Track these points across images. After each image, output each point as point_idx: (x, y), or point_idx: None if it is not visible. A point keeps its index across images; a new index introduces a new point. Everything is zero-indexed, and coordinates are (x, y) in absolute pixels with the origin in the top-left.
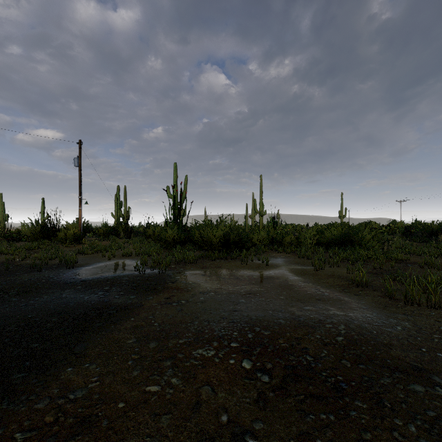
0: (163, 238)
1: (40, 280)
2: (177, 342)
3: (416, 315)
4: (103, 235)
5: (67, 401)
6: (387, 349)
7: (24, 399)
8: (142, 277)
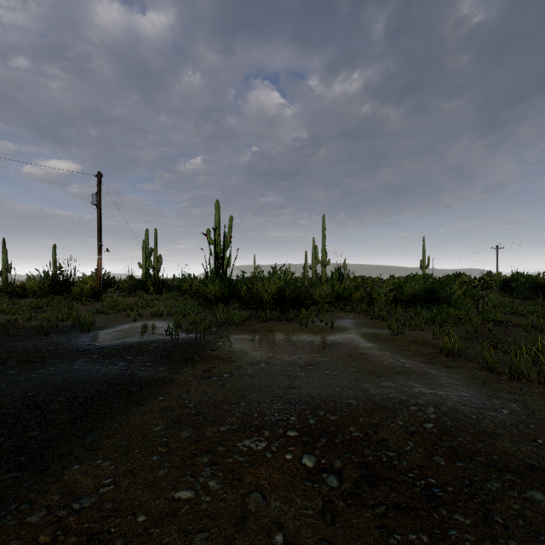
0: (202, 294)
1: (47, 346)
2: (218, 429)
3: (525, 394)
4: (128, 290)
5: (70, 512)
6: (491, 440)
7: (13, 509)
8: (175, 343)
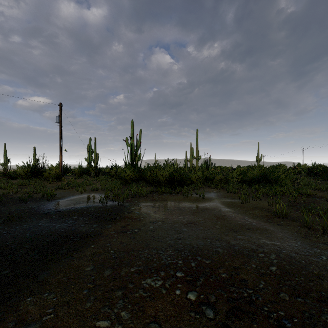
0: (122, 177)
1: (24, 210)
2: (129, 270)
3: None
4: (78, 174)
5: None
6: (318, 280)
7: None
8: (105, 208)
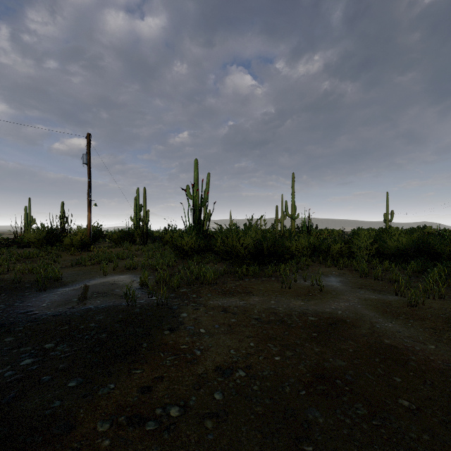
0: (179, 246)
1: None
2: None
3: None
4: (117, 240)
5: None
6: None
7: None
8: (128, 313)
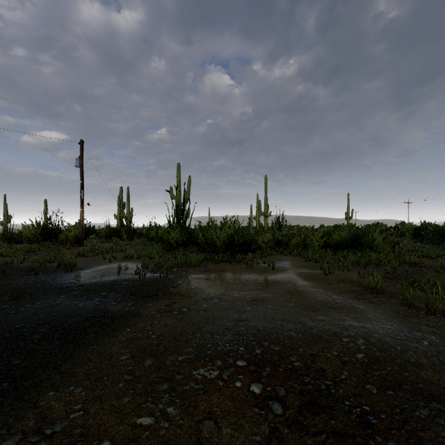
0: (165, 240)
1: (35, 284)
2: (176, 359)
3: (441, 326)
4: (105, 236)
5: (42, 437)
6: (416, 369)
7: None
8: (142, 281)
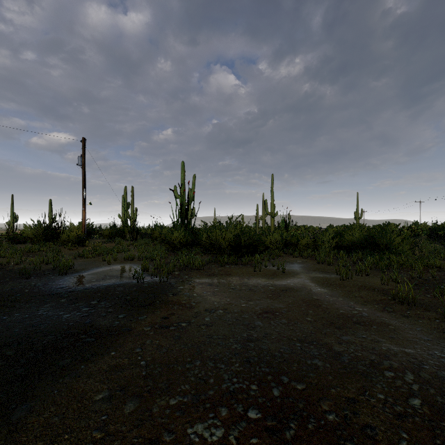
0: (169, 241)
1: (23, 289)
2: (167, 403)
3: None
4: (108, 237)
5: None
6: None
7: None
8: (140, 287)
